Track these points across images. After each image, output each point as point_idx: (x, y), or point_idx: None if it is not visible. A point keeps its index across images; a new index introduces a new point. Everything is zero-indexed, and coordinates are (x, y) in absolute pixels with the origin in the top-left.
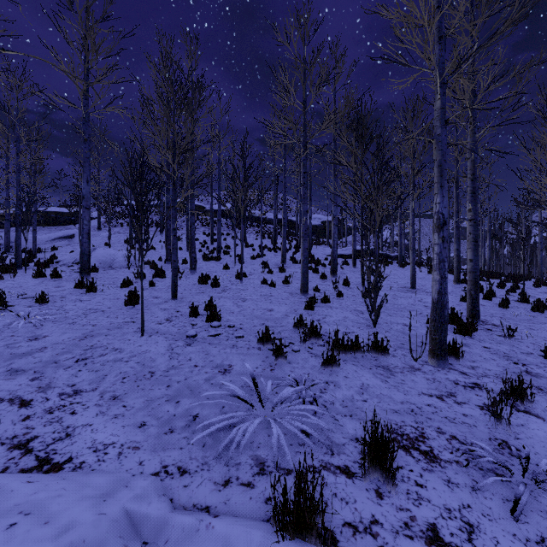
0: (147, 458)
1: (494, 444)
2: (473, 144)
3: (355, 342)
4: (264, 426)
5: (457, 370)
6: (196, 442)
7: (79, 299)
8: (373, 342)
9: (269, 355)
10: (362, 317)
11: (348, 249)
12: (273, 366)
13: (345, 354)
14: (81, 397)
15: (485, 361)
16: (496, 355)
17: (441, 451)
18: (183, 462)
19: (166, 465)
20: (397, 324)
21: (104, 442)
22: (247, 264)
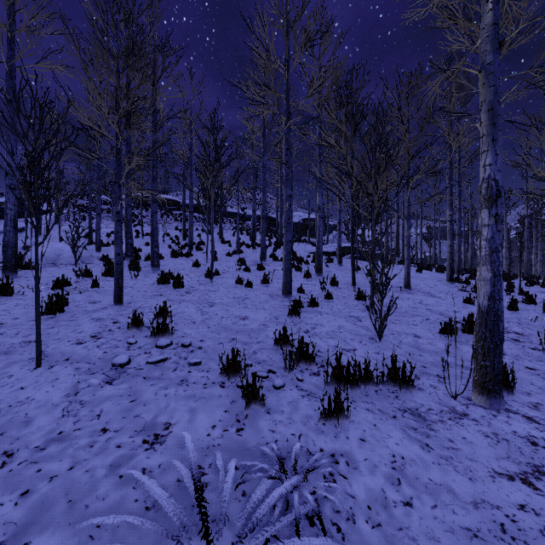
0: None
1: None
2: None
3: (365, 369)
4: None
5: (519, 413)
6: None
7: None
8: (391, 369)
9: (237, 396)
10: (361, 326)
11: (331, 247)
12: (241, 420)
13: (352, 389)
14: None
15: (543, 393)
16: None
17: None
18: None
19: None
20: (405, 335)
21: None
22: (221, 261)
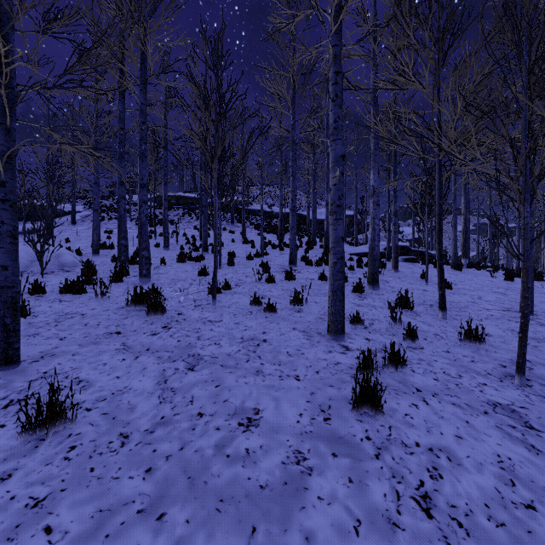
0: None
1: None
2: None
3: None
4: None
5: None
6: None
7: None
8: None
9: None
10: None
11: None
12: None
13: None
14: None
15: None
16: None
17: None
18: None
19: None
20: None
21: None
22: (239, 266)
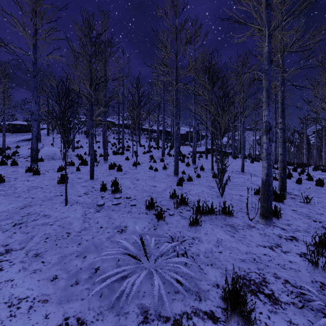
0: (52, 311)
1: (316, 286)
2: (283, 81)
3: (211, 208)
4: (148, 277)
5: (279, 227)
6: (95, 292)
7: (26, 180)
8: (223, 208)
9: (153, 218)
10: (213, 190)
11: (202, 148)
12: (155, 226)
13: (204, 216)
14: (10, 255)
15: (295, 220)
16: (301, 215)
17: (280, 294)
18: (82, 313)
19: (67, 317)
20: (235, 195)
21: (19, 296)
22: (140, 157)
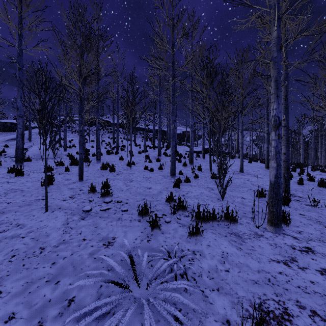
0: None
1: None
2: (286, 76)
3: (212, 213)
4: (138, 311)
5: (290, 235)
6: None
7: (7, 181)
8: (226, 213)
9: (147, 226)
10: (213, 192)
11: (199, 148)
12: (149, 236)
13: (205, 223)
14: None
15: (305, 226)
16: (310, 220)
17: None
18: None
19: None
20: (237, 197)
21: None
22: (135, 156)
